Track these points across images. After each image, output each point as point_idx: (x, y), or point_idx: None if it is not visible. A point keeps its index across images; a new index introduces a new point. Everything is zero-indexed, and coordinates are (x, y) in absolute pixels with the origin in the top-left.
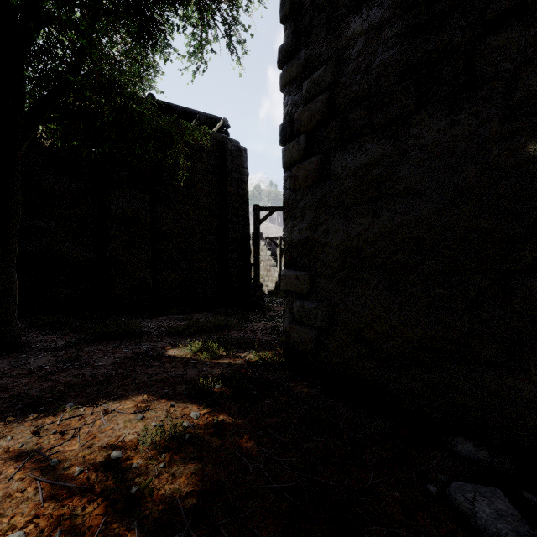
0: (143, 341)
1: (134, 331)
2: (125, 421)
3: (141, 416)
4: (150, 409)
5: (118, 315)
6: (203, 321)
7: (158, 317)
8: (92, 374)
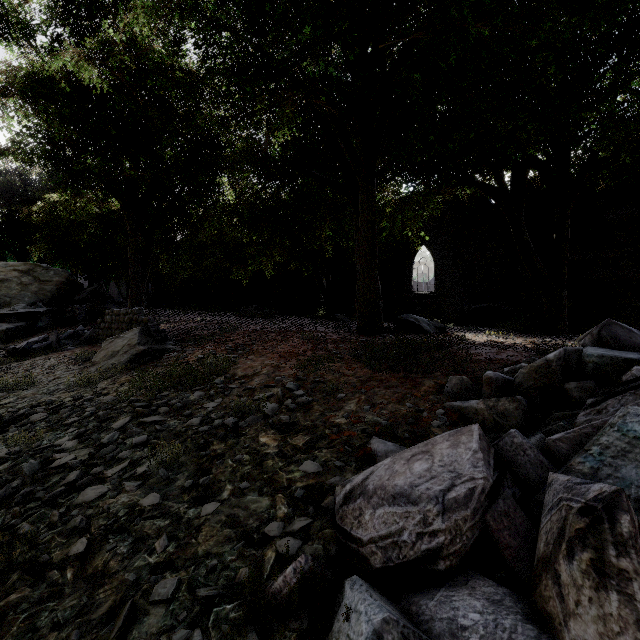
0: None
1: None
2: None
3: None
4: None
5: None
6: None
7: None
8: None
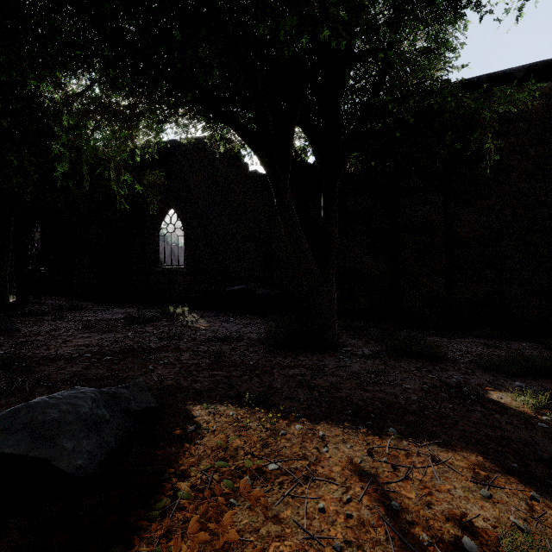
0: (448, 368)
1: (435, 353)
2: (463, 488)
3: (486, 493)
4: (496, 485)
5: (409, 328)
6: (535, 358)
7: (456, 338)
8: (403, 397)
